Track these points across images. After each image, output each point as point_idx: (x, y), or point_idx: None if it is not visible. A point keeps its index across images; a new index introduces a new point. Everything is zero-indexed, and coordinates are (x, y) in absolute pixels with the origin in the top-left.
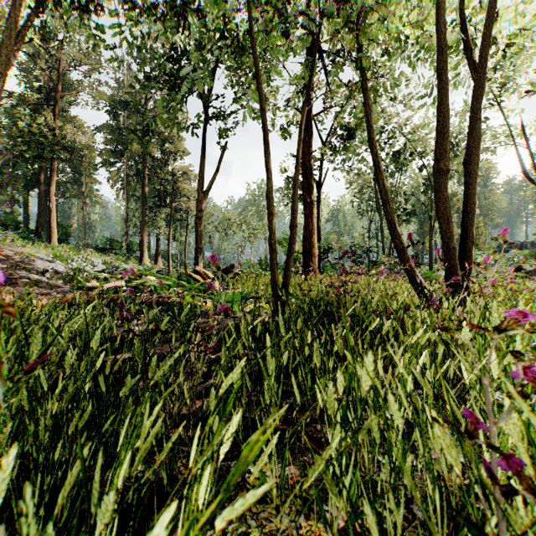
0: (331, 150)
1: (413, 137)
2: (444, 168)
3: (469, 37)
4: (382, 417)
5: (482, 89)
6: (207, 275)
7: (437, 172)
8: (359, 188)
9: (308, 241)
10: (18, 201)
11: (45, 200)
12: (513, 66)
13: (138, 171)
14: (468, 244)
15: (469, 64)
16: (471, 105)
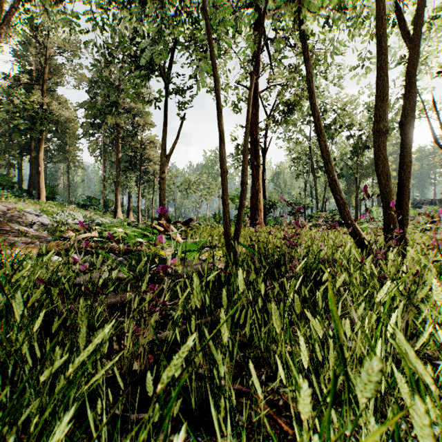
0: (274, 122)
1: (341, 112)
2: (383, 129)
3: (401, 14)
4: (352, 390)
5: (417, 57)
6: (169, 227)
7: (377, 133)
8: (297, 154)
9: (255, 198)
10: (13, 165)
11: (36, 165)
12: (426, 52)
13: (113, 140)
14: (405, 199)
15: (402, 37)
16: (406, 73)
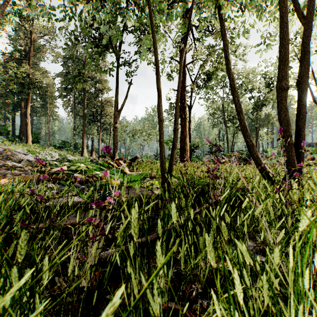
0: (197, 86)
1: (245, 80)
2: (285, 86)
3: None
4: None
5: (310, 31)
6: (120, 163)
7: (280, 89)
8: (213, 110)
9: (183, 142)
10: (8, 118)
11: (25, 118)
12: None
13: (80, 100)
14: (301, 141)
15: (297, 17)
16: (301, 43)
